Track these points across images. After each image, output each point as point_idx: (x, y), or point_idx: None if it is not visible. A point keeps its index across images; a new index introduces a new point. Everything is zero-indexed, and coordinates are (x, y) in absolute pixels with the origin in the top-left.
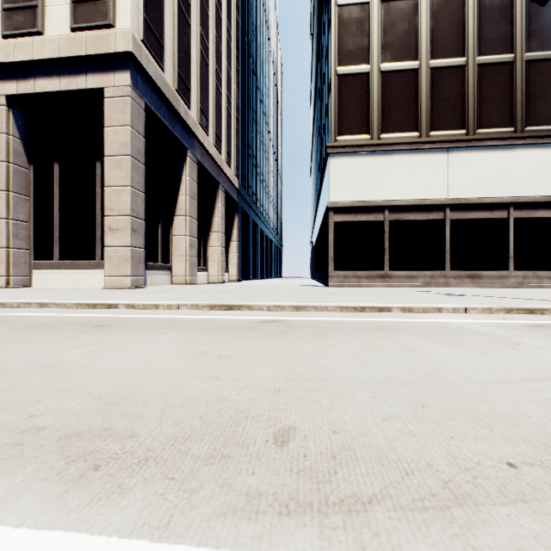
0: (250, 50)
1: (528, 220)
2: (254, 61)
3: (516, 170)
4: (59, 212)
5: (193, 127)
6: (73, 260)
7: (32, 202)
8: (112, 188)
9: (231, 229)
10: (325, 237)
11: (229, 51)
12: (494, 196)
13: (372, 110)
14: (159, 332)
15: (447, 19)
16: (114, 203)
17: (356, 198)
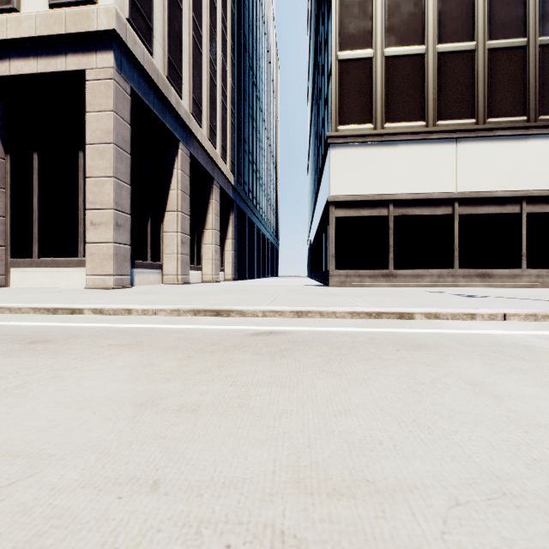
0: (247, 44)
1: (541, 216)
2: (250, 55)
3: (529, 162)
4: (38, 205)
5: (185, 118)
6: (53, 258)
7: (9, 195)
8: (94, 179)
9: (226, 227)
10: (325, 233)
11: (224, 42)
12: (506, 190)
13: (375, 98)
14: (111, 353)
15: (455, 0)
16: (97, 196)
17: (359, 192)
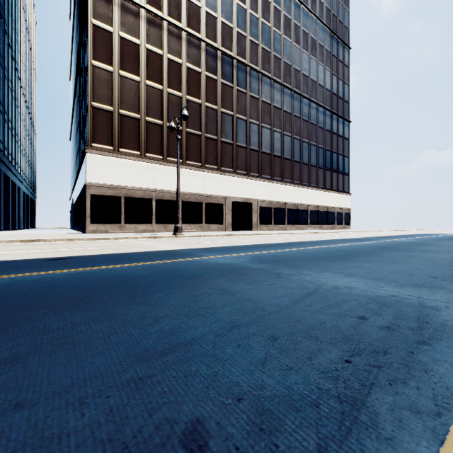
0: (2, 11)
1: (187, 202)
2: (6, 21)
3: (183, 180)
4: None
5: None
6: None
7: None
8: None
9: None
10: (84, 201)
11: None
12: (174, 190)
13: (114, 134)
14: (16, 246)
15: (154, 99)
16: None
17: (105, 182)
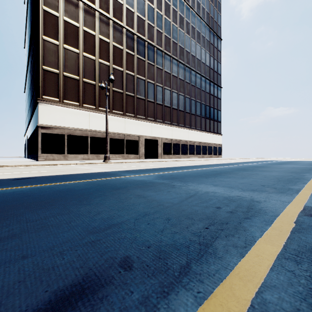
0: None
1: (113, 139)
2: None
3: (110, 123)
4: None
5: None
6: None
7: None
8: None
9: None
10: (37, 138)
11: None
12: (104, 130)
13: (60, 89)
14: None
15: (89, 66)
16: None
17: (53, 124)
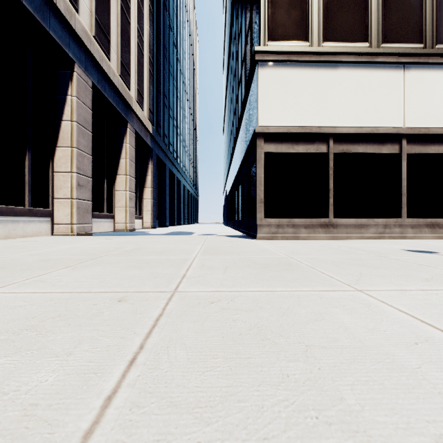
0: (167, 3)
1: None
2: (170, 17)
3: None
4: None
5: (82, 36)
6: None
7: None
8: None
9: (145, 175)
10: (248, 177)
11: None
12: None
13: (312, 10)
14: None
15: None
16: None
17: (293, 122)
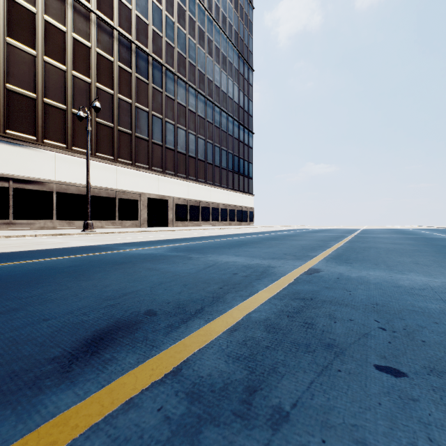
0: None
1: (98, 197)
2: None
3: (92, 173)
4: None
5: None
6: None
7: None
8: None
9: None
10: None
11: None
12: (81, 183)
13: None
14: None
15: (55, 80)
16: None
17: None
